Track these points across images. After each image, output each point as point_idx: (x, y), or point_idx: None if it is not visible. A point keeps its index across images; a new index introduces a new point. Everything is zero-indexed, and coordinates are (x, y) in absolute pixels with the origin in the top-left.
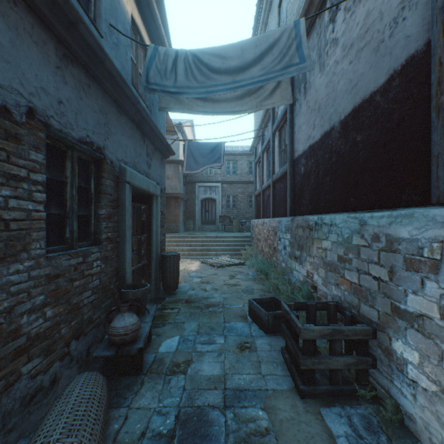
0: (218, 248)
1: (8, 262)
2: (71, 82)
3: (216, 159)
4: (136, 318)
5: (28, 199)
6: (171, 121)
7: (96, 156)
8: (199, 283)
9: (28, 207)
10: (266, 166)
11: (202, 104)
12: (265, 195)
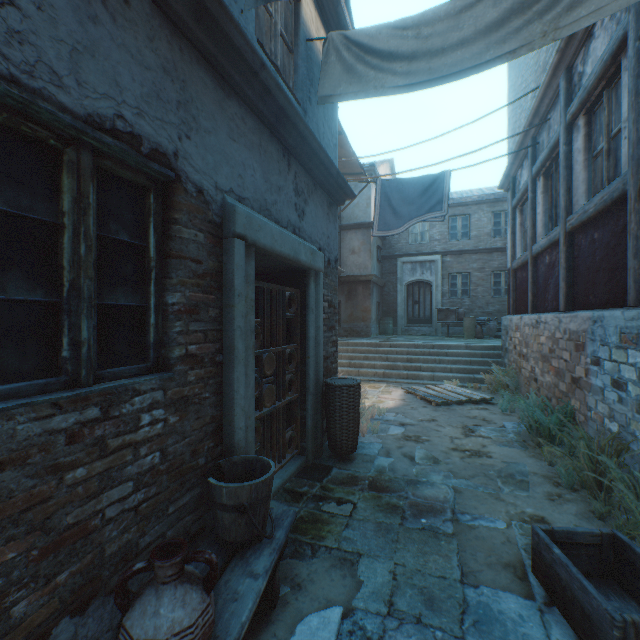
0: (437, 366)
1: None
2: None
3: (434, 204)
4: (196, 606)
5: None
6: (354, 156)
7: (156, 173)
8: (399, 438)
9: None
10: (541, 206)
11: (405, 67)
12: (539, 266)
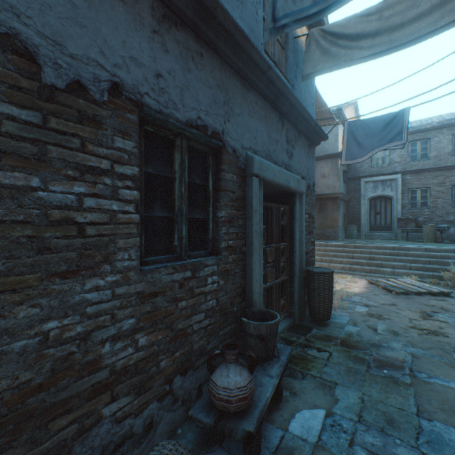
0: (397, 263)
1: (83, 276)
2: (174, 51)
3: (394, 136)
4: (246, 377)
5: (111, 197)
6: (325, 106)
7: (213, 144)
8: (364, 315)
9: (112, 208)
10: None
11: (370, 43)
12: None
